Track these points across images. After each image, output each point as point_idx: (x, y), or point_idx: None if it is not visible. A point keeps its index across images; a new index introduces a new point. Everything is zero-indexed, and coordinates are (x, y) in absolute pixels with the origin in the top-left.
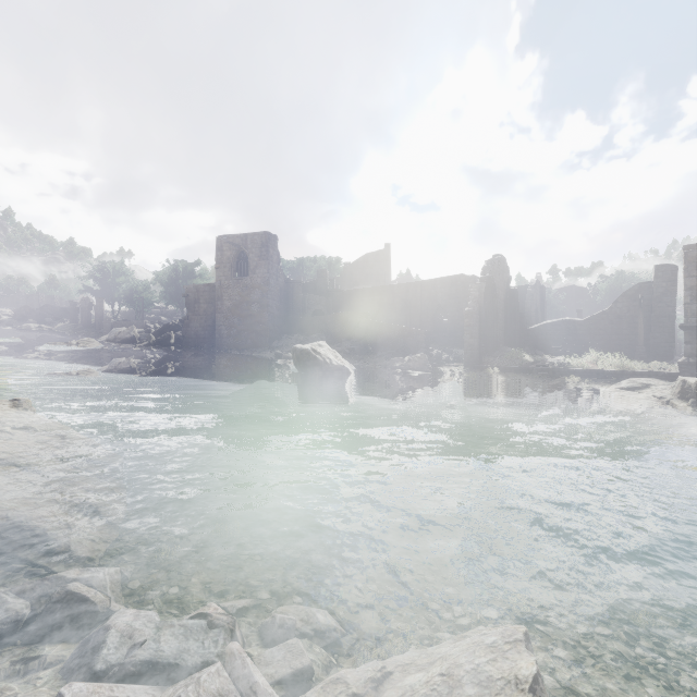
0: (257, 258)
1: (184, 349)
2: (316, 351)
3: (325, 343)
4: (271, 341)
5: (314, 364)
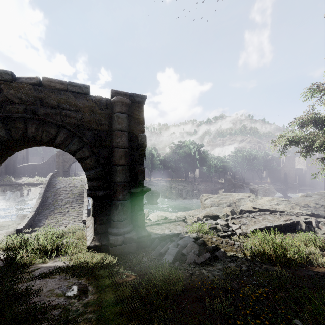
0: None
1: None
2: None
3: None
4: None
5: None
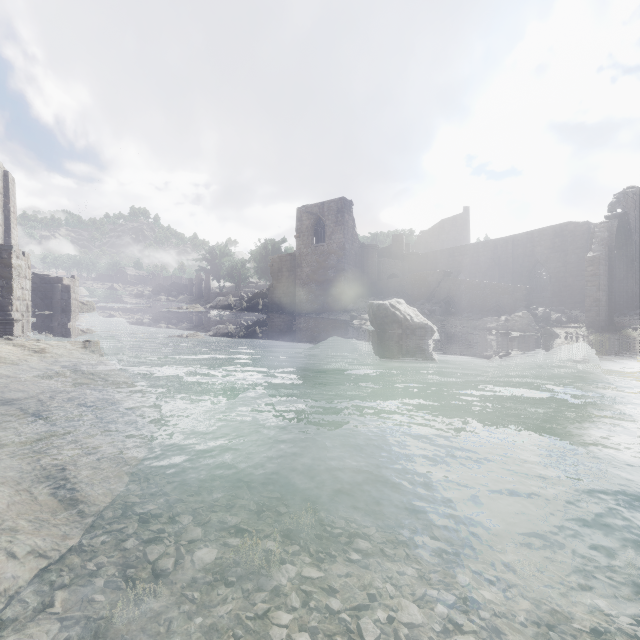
0: (333, 224)
1: (269, 313)
2: (394, 306)
3: (403, 301)
4: (346, 305)
5: (392, 321)
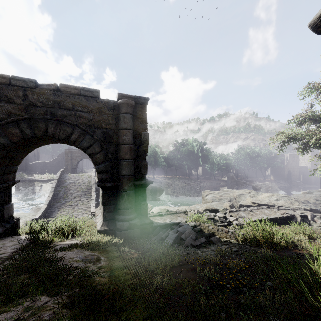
0: None
1: None
2: None
3: None
4: None
5: None
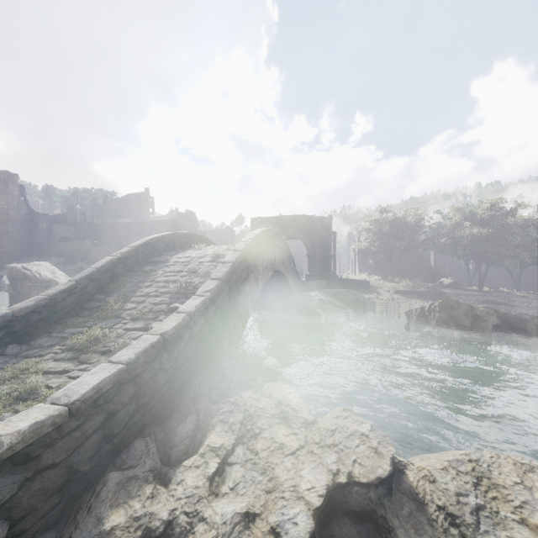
0: None
1: None
2: (26, 268)
3: (46, 263)
4: (11, 261)
5: (23, 278)
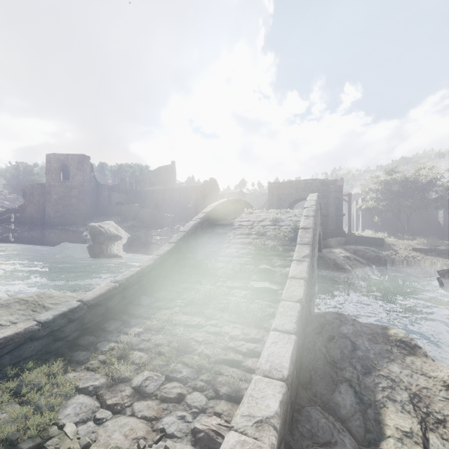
0: (75, 170)
1: (22, 225)
2: (101, 227)
3: (112, 222)
4: (85, 220)
5: (99, 233)
